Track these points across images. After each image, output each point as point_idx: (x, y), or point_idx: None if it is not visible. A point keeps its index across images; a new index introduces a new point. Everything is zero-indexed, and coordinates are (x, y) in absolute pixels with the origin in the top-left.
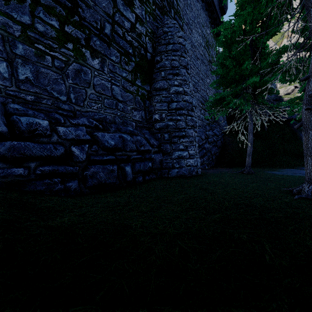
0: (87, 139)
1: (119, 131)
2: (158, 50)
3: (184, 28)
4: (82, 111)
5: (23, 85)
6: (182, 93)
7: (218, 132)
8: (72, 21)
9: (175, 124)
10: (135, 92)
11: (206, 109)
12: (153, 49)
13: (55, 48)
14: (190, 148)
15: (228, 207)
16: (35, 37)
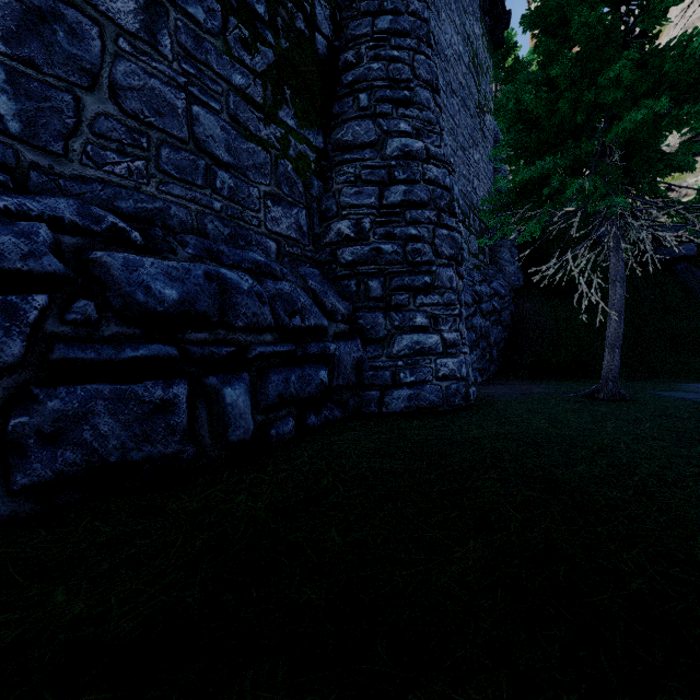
0: (47, 271)
1: (213, 261)
2: (348, 32)
3: None
4: (57, 175)
5: None
6: (422, 157)
7: (502, 289)
8: None
9: (402, 249)
10: (276, 146)
11: (472, 228)
12: (335, 28)
13: None
14: (446, 324)
15: None
16: None
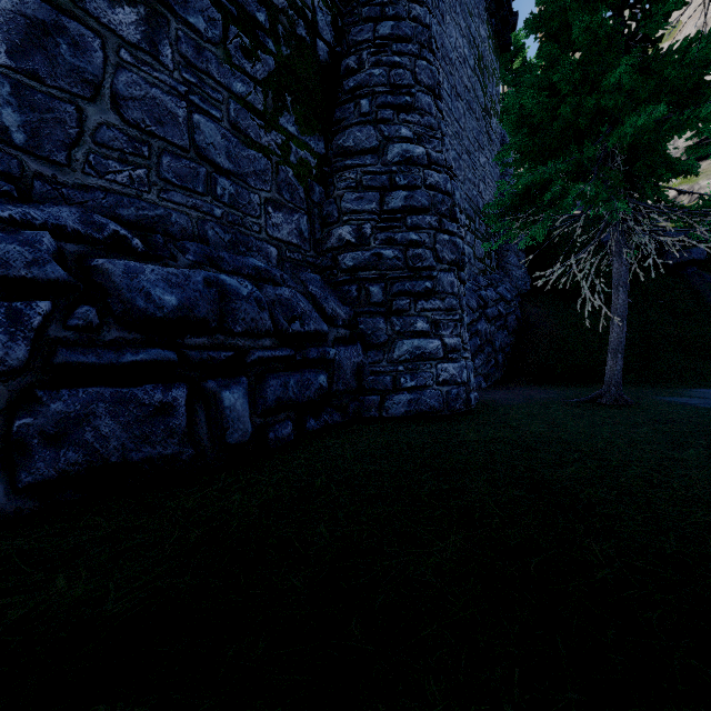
0: (51, 278)
1: (213, 268)
2: (350, 38)
3: None
4: (60, 184)
5: None
6: (423, 163)
7: (508, 293)
8: None
9: (403, 255)
10: (277, 153)
11: (478, 233)
12: (337, 34)
13: None
14: (447, 329)
15: None
16: None
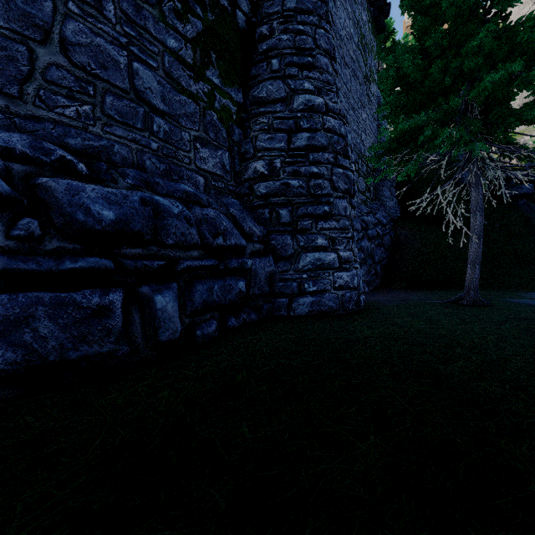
0: None
1: (149, 191)
2: (263, 10)
3: None
4: (13, 114)
5: None
6: (322, 111)
7: (384, 219)
8: None
9: (306, 184)
10: (204, 99)
11: (360, 172)
12: (252, 7)
13: None
14: (341, 245)
15: None
16: None
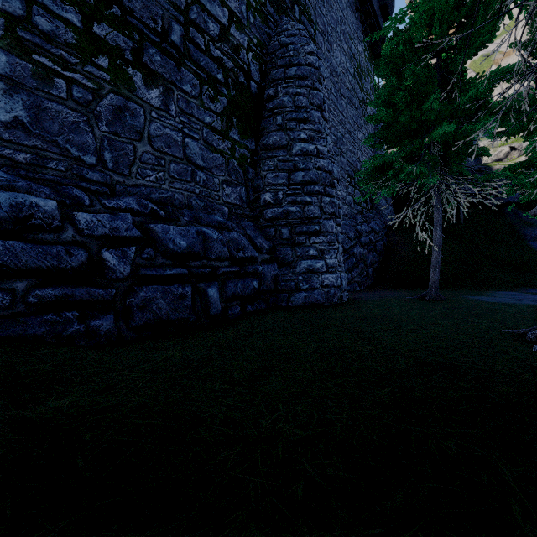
0: (135, 236)
1: (197, 223)
2: (270, 77)
3: (317, 39)
4: (126, 185)
5: (8, 131)
6: (314, 154)
7: (377, 227)
8: (107, 16)
9: (302, 210)
10: (228, 153)
11: (357, 185)
12: (262, 75)
13: (73, 65)
14: (328, 254)
15: (406, 370)
16: (34, 42)
